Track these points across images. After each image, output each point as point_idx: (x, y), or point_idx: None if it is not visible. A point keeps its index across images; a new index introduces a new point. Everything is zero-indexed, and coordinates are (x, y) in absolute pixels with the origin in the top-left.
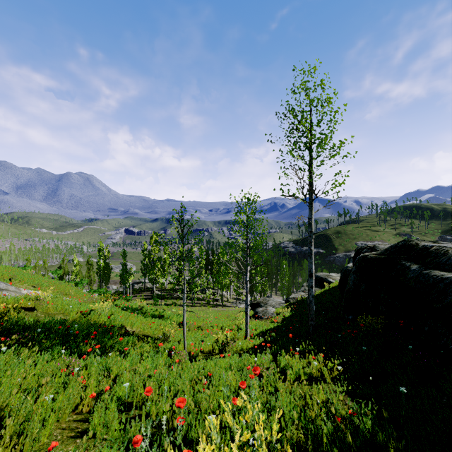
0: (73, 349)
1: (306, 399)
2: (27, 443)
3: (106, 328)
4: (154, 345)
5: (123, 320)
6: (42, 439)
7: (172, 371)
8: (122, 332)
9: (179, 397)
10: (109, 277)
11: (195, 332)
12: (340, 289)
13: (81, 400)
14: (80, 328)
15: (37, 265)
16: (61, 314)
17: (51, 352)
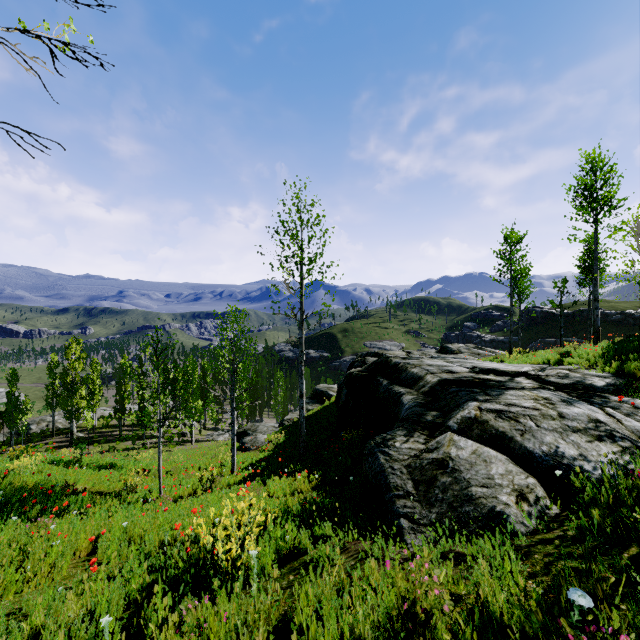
0: (19, 517)
1: (289, 503)
2: (56, 573)
3: (41, 490)
4: (118, 500)
5: (62, 478)
6: (63, 572)
7: (158, 513)
8: (69, 492)
9: None
10: None
11: (163, 480)
12: (337, 404)
13: None
14: (2, 496)
15: None
16: None
17: None
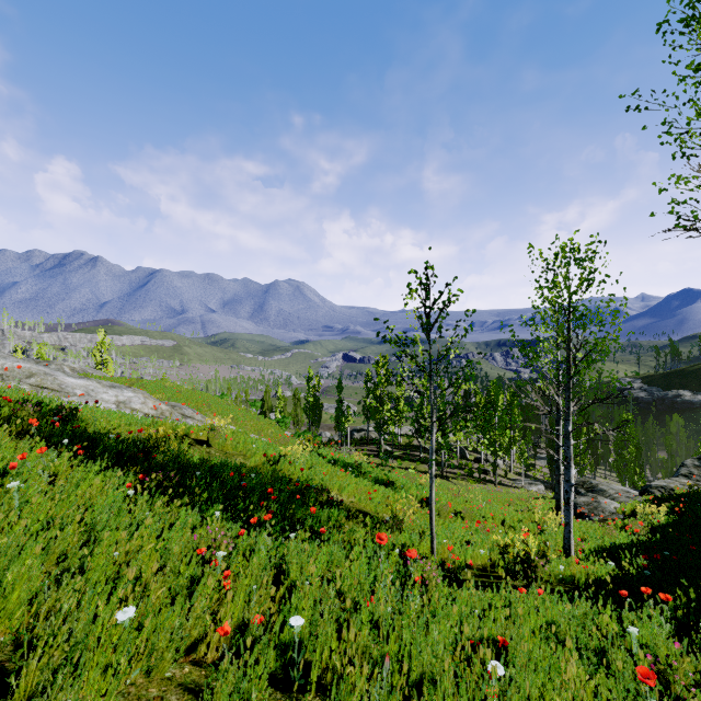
0: (238, 514)
1: None
2: None
3: (299, 487)
4: (375, 533)
5: (326, 479)
6: None
7: (407, 602)
8: (323, 499)
9: (423, 692)
10: (319, 417)
11: (450, 522)
12: None
13: (217, 625)
14: (262, 480)
15: (239, 396)
16: (241, 456)
17: (206, 512)
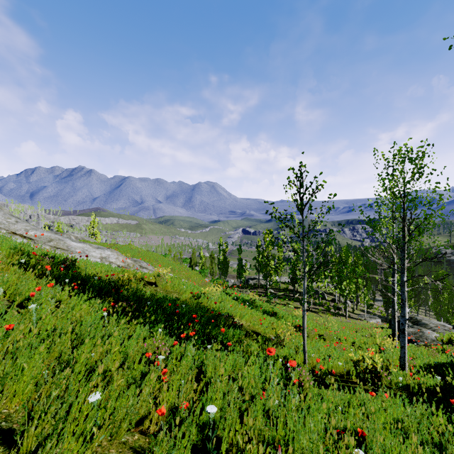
0: (173, 331)
1: None
2: None
3: (213, 314)
4: (264, 347)
5: (231, 310)
6: None
7: (289, 397)
8: (229, 323)
9: None
10: (227, 270)
11: (315, 342)
12: None
13: (157, 406)
14: (189, 309)
15: (176, 255)
16: (176, 293)
17: (153, 328)
